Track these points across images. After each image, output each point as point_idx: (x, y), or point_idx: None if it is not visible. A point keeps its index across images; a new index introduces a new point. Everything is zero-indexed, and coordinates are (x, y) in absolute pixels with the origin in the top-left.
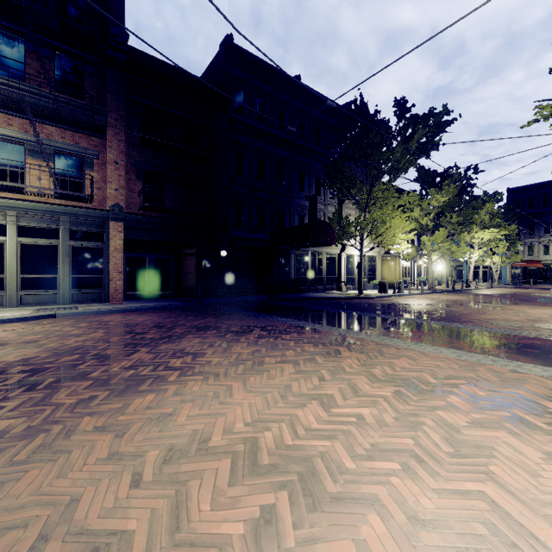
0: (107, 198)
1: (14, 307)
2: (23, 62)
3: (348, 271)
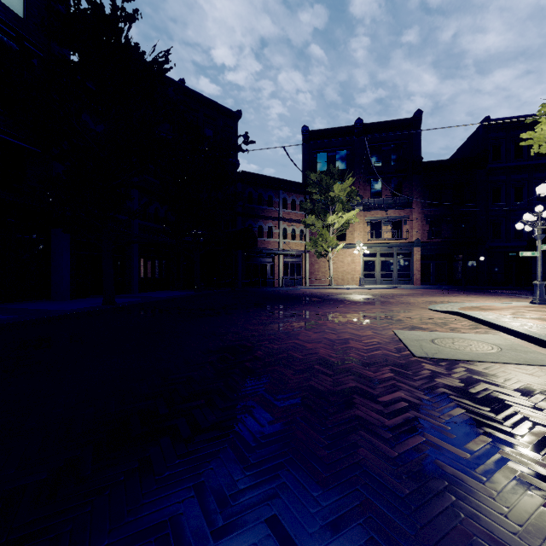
0: (412, 236)
1: (378, 285)
2: (381, 188)
3: None
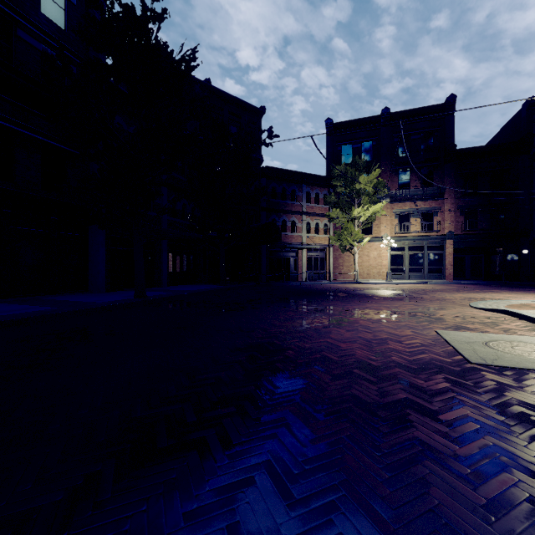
0: (444, 229)
1: (407, 279)
2: (409, 179)
3: None
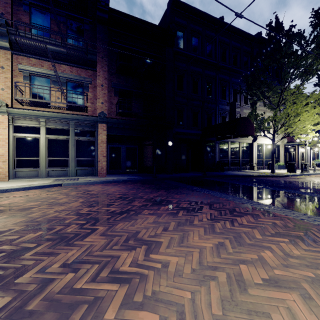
0: (96, 109)
1: (44, 178)
2: (49, 27)
3: (258, 155)
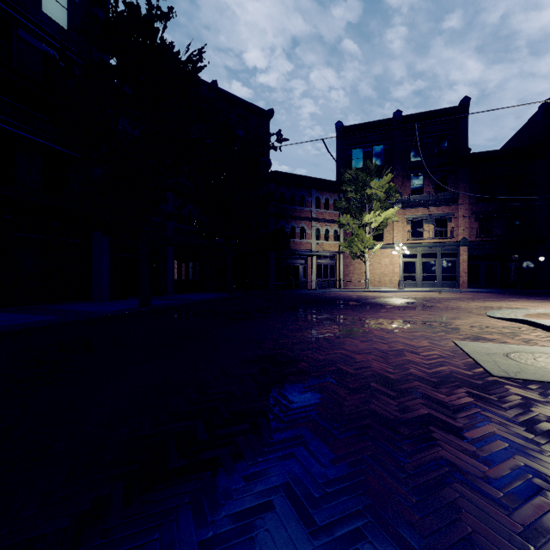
0: (458, 235)
1: (419, 287)
2: (422, 183)
3: None
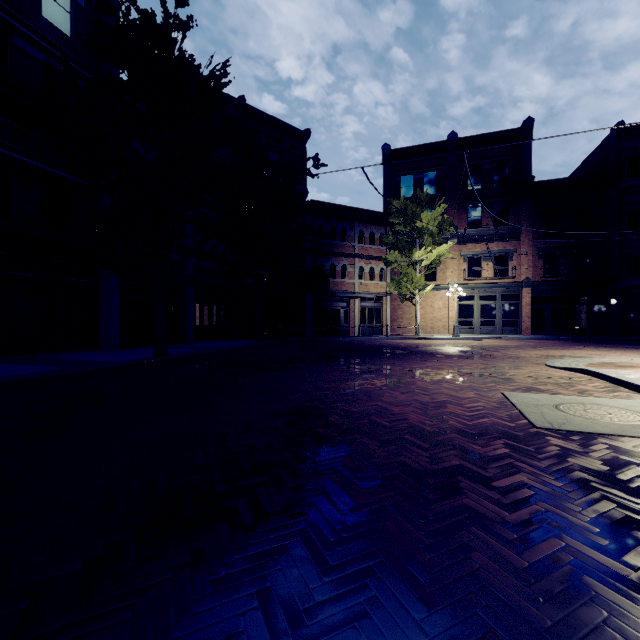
0: (521, 275)
1: (477, 334)
2: (480, 216)
3: None
